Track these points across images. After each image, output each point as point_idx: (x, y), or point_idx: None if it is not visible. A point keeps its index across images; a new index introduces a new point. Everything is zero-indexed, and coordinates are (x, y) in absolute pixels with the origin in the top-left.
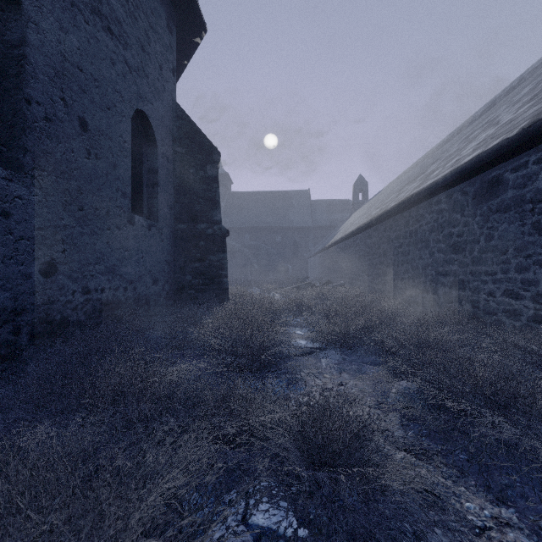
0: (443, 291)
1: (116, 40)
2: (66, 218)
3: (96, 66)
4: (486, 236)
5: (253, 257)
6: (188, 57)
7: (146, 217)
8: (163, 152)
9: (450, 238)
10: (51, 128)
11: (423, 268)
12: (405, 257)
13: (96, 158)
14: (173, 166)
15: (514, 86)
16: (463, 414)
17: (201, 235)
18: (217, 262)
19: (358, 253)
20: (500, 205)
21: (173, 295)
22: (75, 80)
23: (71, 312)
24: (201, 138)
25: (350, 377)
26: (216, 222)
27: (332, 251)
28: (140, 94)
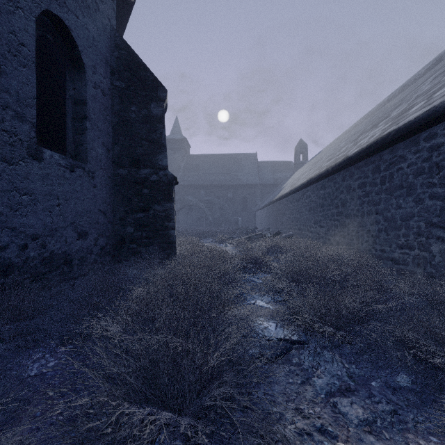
0: (440, 248)
1: None
2: None
3: None
4: None
5: (208, 211)
6: None
7: (71, 156)
8: (95, 82)
9: None
10: None
11: (404, 219)
12: (373, 207)
13: None
14: (111, 102)
15: None
16: None
17: (145, 181)
18: (162, 213)
19: (309, 205)
20: None
21: (111, 250)
22: None
23: None
24: (143, 71)
25: None
26: (161, 167)
27: (279, 204)
28: None
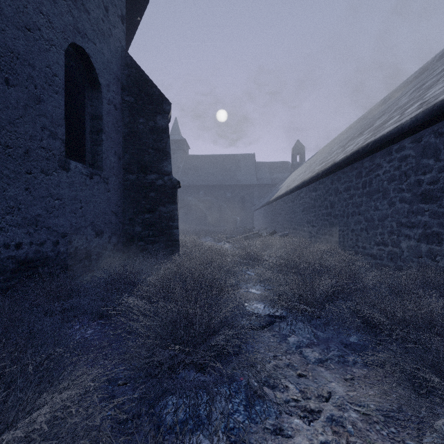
0: (408, 244)
1: None
2: None
3: None
4: None
5: (207, 210)
6: (140, 12)
7: (89, 165)
8: (109, 99)
9: (419, 186)
10: None
11: (380, 220)
12: (356, 209)
13: (6, 84)
14: (121, 115)
15: None
16: None
17: (151, 185)
18: (167, 214)
19: (302, 206)
20: None
21: (122, 247)
22: None
23: None
24: (150, 87)
25: (335, 376)
26: (166, 173)
27: (276, 205)
28: (77, 28)
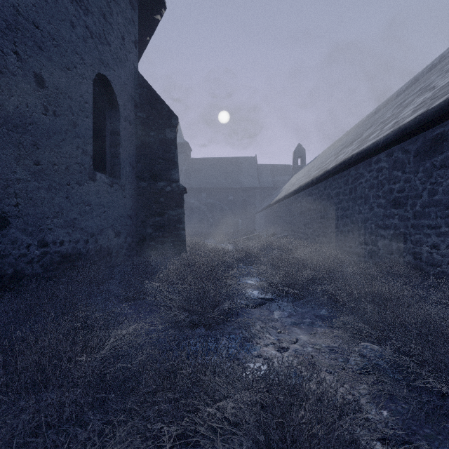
0: (383, 243)
1: (76, 4)
2: (20, 171)
3: (55, 26)
4: (429, 191)
5: (209, 213)
6: (150, 33)
7: (109, 175)
8: (125, 116)
9: (391, 194)
10: (1, 80)
11: (363, 222)
12: (344, 212)
13: (54, 115)
14: (135, 129)
15: (436, 64)
16: (445, 389)
17: (161, 192)
18: (175, 217)
19: (300, 209)
20: (444, 161)
21: (135, 247)
22: (31, 35)
23: (26, 266)
24: (160, 104)
25: (304, 332)
26: (174, 180)
27: (276, 208)
28: (101, 59)
